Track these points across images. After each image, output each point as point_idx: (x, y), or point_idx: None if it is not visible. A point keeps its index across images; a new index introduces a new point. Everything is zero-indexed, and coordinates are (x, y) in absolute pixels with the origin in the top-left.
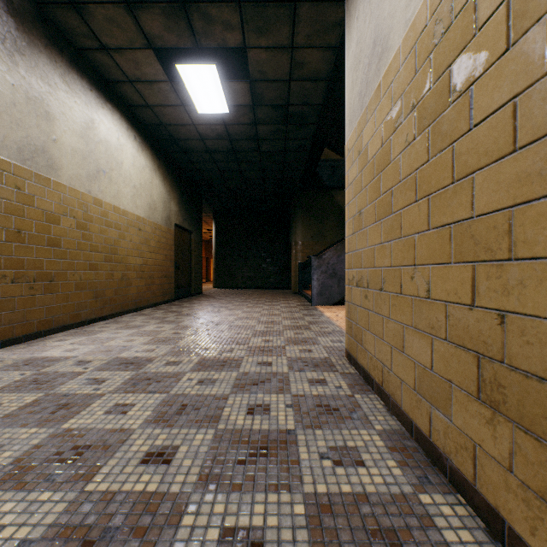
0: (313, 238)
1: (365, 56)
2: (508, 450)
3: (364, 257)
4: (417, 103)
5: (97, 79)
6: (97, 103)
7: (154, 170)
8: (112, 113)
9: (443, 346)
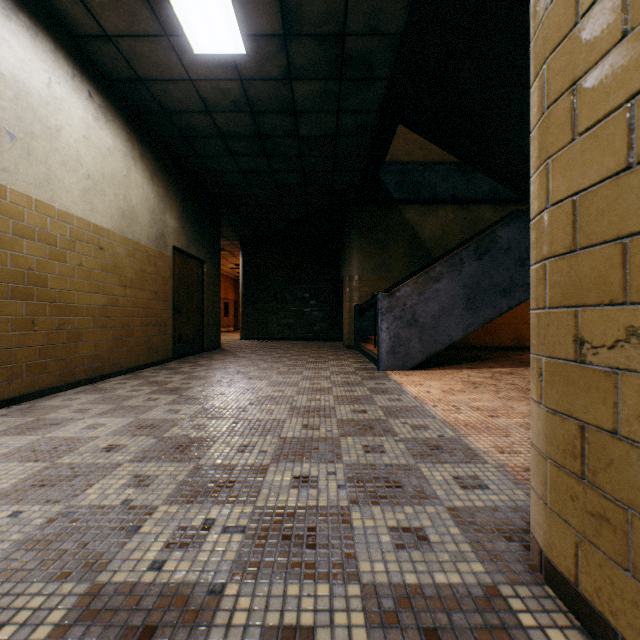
0: (374, 270)
1: None
2: None
3: None
4: None
5: None
6: None
7: (132, 158)
8: (32, 35)
9: None
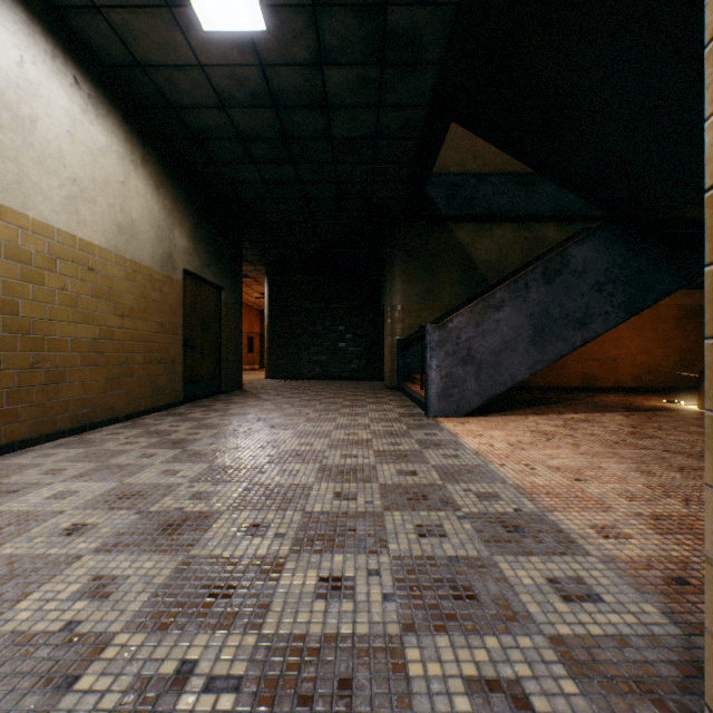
0: (420, 299)
1: None
2: None
3: None
4: None
5: None
6: None
7: (131, 162)
8: None
9: None
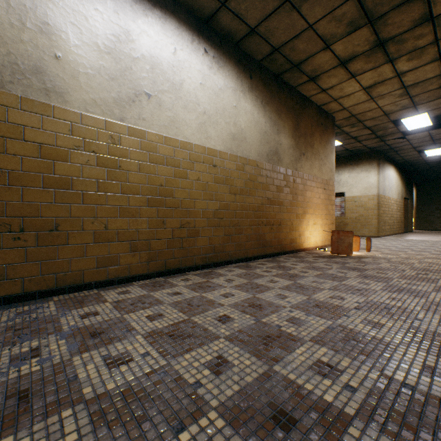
0: None
1: None
2: None
3: None
4: None
5: (389, 160)
6: (389, 167)
7: (398, 178)
8: (391, 167)
9: None
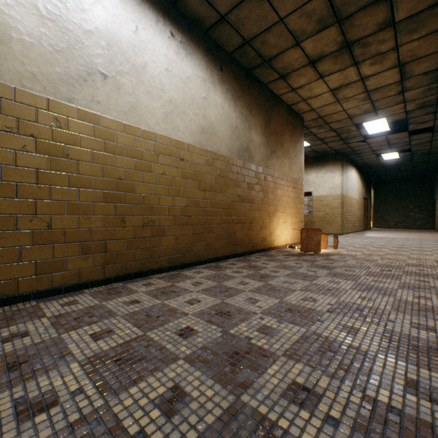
0: None
1: None
2: None
3: None
4: None
5: (351, 162)
6: (351, 169)
7: (359, 179)
8: (353, 169)
9: None
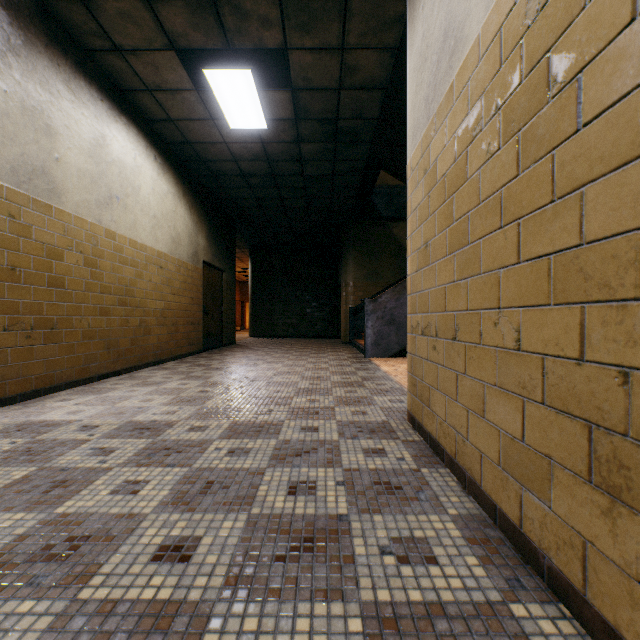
0: (366, 277)
1: (433, 53)
2: (635, 553)
3: (432, 299)
4: (502, 104)
5: (110, 88)
6: (110, 116)
7: (178, 197)
8: (127, 128)
9: (538, 411)
